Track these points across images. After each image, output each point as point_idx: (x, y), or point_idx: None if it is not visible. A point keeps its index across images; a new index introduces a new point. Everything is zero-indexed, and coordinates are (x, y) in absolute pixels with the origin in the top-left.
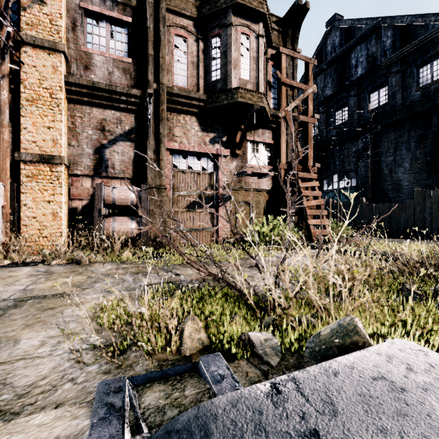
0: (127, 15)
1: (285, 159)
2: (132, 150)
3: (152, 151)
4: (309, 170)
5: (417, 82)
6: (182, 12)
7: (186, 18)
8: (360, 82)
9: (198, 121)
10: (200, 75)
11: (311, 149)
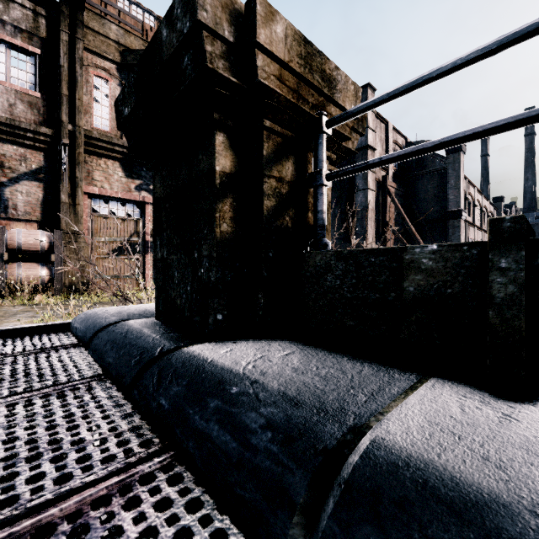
0: (34, 45)
1: None
2: (41, 191)
3: (67, 195)
4: None
5: None
6: (104, 54)
7: (108, 60)
8: None
9: (122, 166)
10: None
11: None
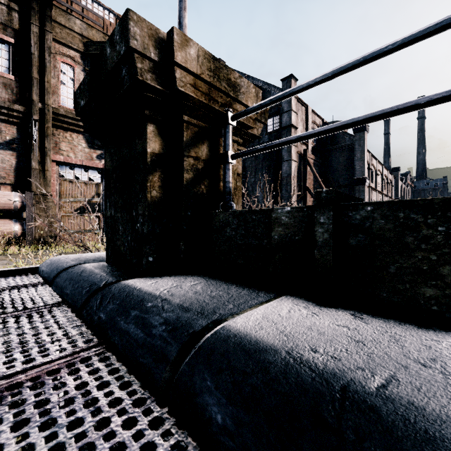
0: (8, 35)
1: None
2: (14, 159)
3: (37, 162)
4: None
5: (266, 128)
6: (69, 44)
7: (73, 49)
8: None
9: (85, 139)
10: None
11: None
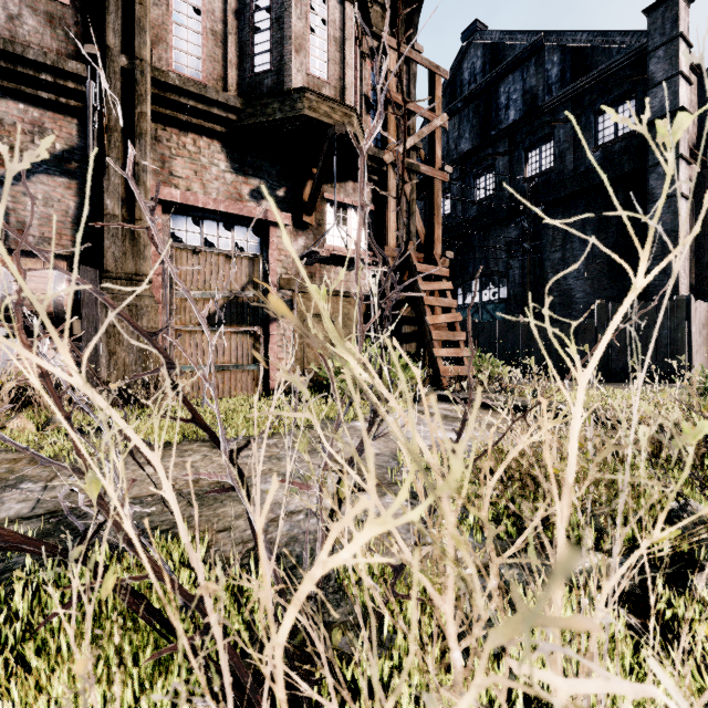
0: None
1: (395, 240)
2: (72, 196)
3: (117, 199)
4: (435, 262)
5: (595, 137)
6: None
7: None
8: (513, 133)
9: (226, 151)
10: (230, 59)
11: (440, 225)
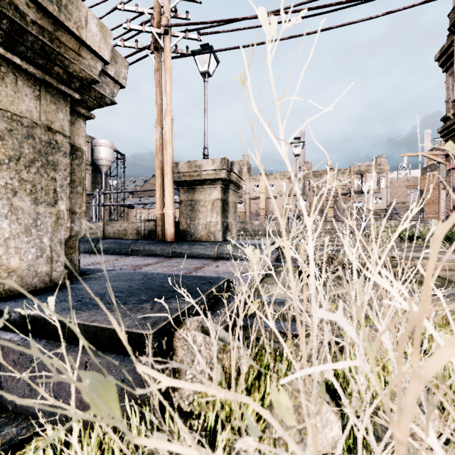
0: None
1: None
2: None
3: None
4: None
5: None
6: None
7: None
8: None
9: None
10: None
11: None
